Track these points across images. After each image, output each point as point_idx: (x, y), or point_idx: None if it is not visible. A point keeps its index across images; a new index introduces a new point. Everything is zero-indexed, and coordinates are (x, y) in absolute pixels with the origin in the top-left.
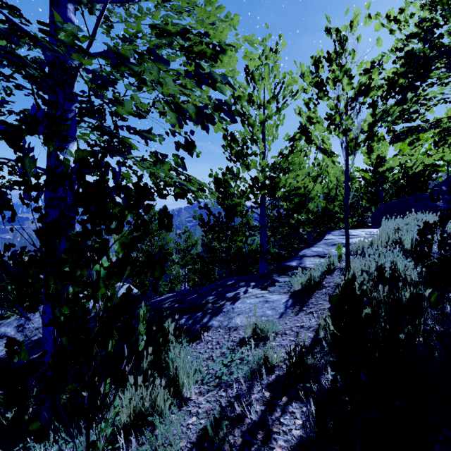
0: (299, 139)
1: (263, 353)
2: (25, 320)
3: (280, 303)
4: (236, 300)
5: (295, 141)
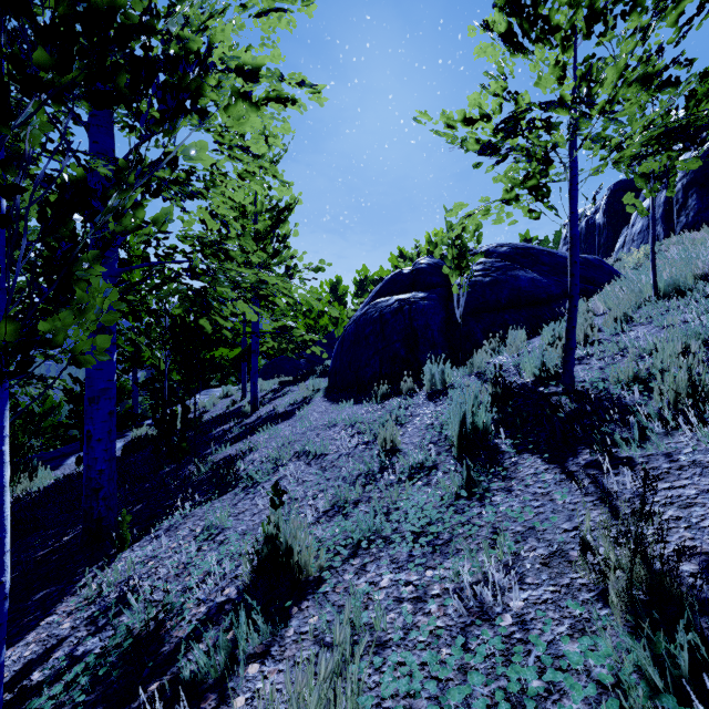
0: None
1: None
2: None
3: (117, 446)
4: None
5: None
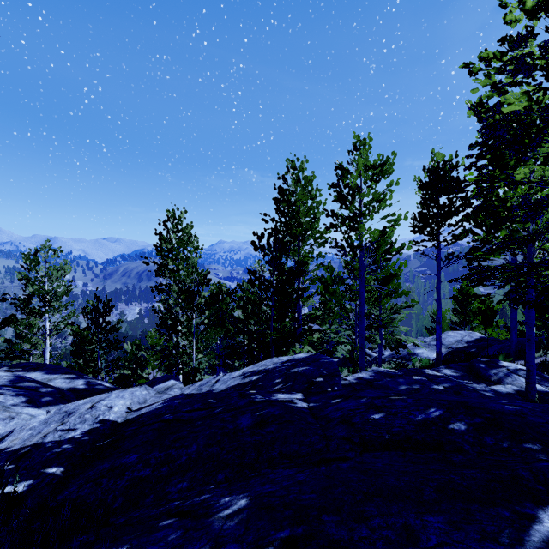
0: None
1: None
2: None
3: None
4: None
5: None
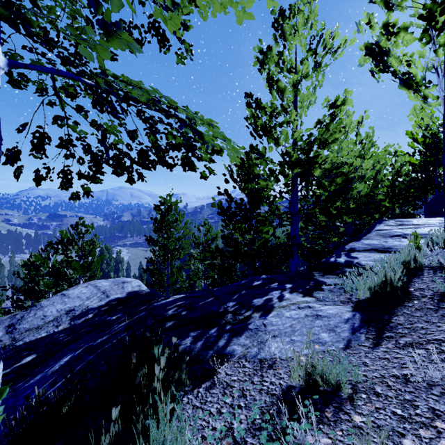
0: (341, 104)
1: None
2: (17, 319)
3: (341, 320)
4: (268, 311)
5: (336, 108)
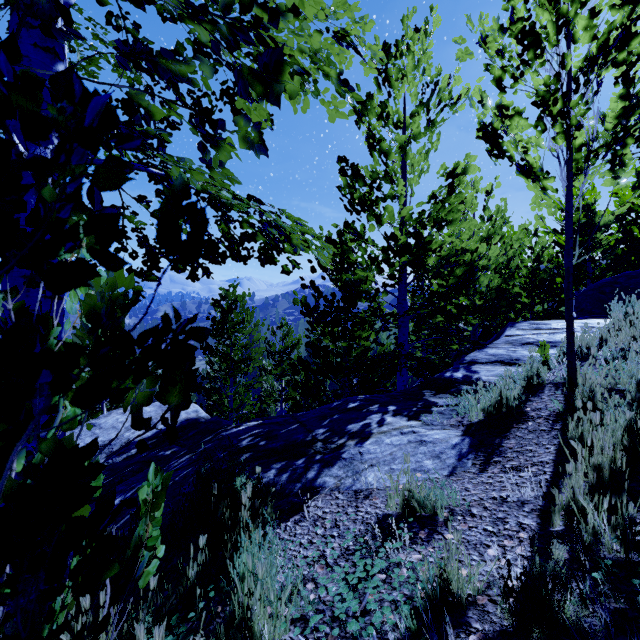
0: (462, 173)
1: (437, 570)
2: None
3: (448, 446)
4: (365, 438)
5: (456, 177)
